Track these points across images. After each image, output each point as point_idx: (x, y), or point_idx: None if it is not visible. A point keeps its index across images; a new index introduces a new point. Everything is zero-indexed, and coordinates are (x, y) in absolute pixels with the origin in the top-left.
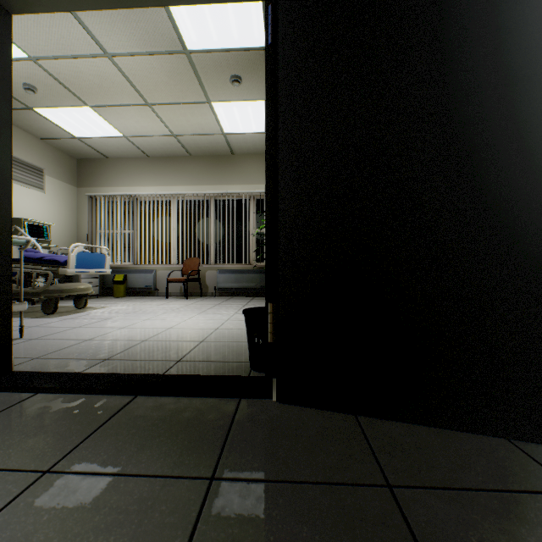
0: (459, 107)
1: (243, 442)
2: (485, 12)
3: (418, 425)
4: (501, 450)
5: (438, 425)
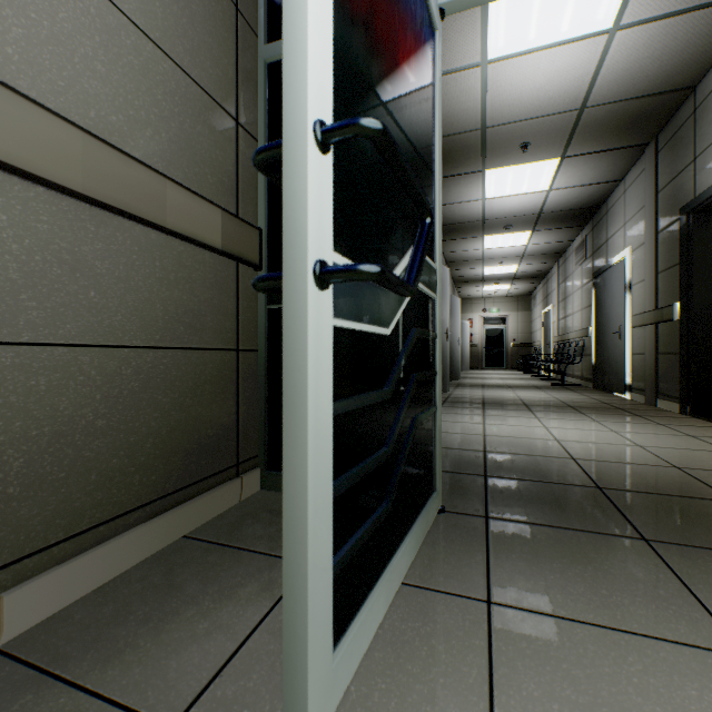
0: None
1: None
2: None
3: None
4: None
5: None
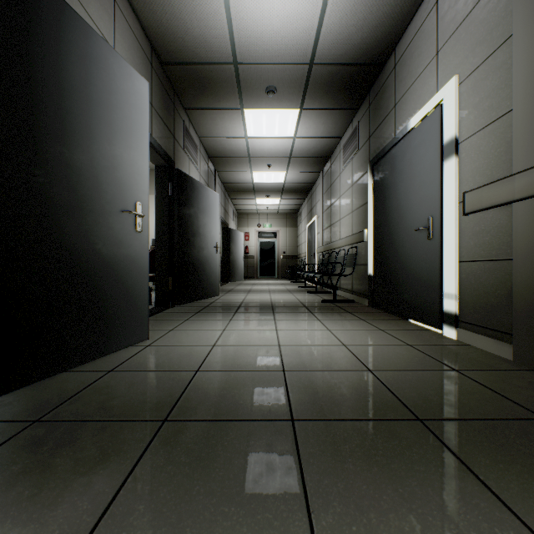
0: (47, 154)
1: None
2: (63, 102)
3: (12, 393)
4: (72, 376)
5: (33, 382)
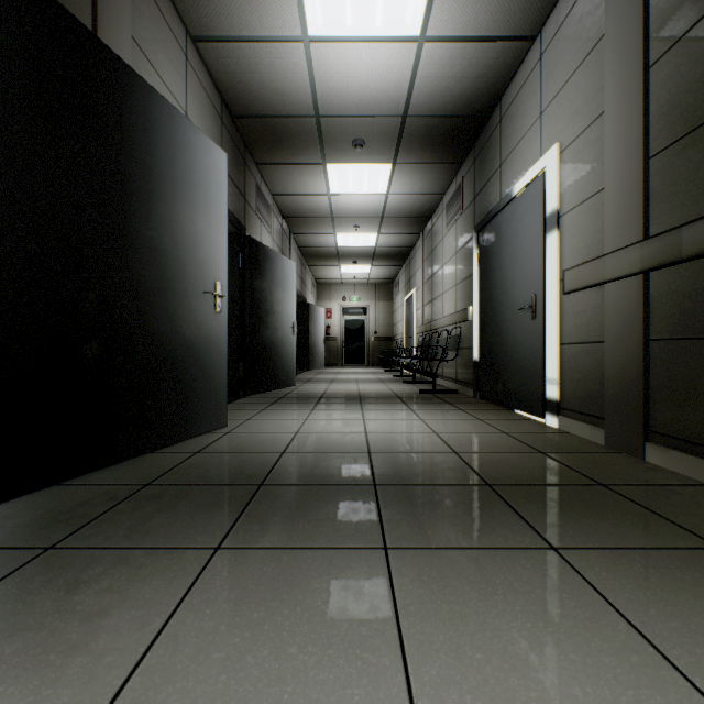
0: (142, 241)
1: (14, 537)
2: (153, 188)
3: (113, 468)
4: (161, 456)
5: (131, 457)
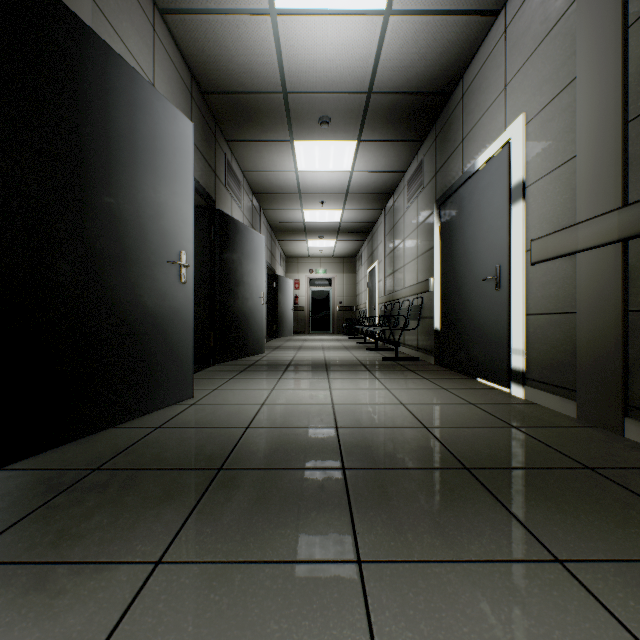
0: (97, 206)
1: None
2: (111, 152)
3: (64, 447)
4: (120, 432)
5: (85, 435)
